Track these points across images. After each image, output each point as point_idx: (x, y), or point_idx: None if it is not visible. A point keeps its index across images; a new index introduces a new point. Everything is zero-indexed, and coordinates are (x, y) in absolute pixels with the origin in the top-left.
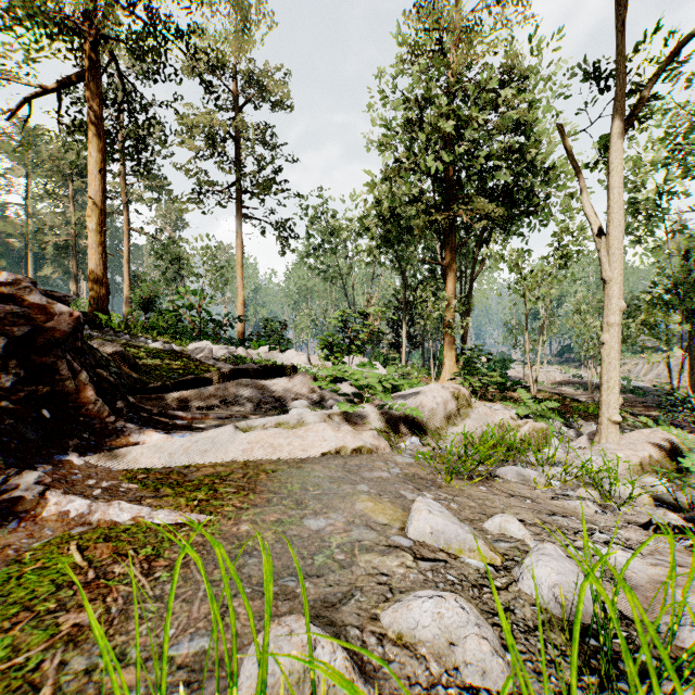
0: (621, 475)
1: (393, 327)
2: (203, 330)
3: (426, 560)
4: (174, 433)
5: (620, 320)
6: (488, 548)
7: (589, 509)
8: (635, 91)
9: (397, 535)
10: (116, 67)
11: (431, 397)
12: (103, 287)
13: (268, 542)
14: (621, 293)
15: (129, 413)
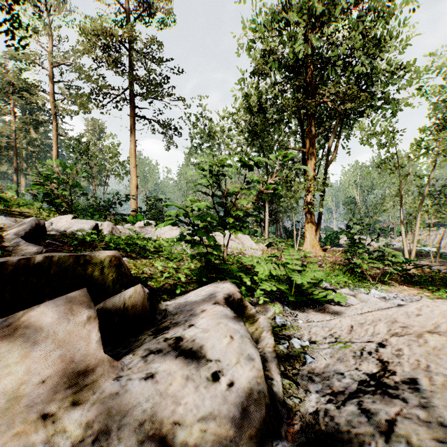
0: None
1: None
2: (96, 208)
3: None
4: None
5: None
6: None
7: None
8: None
9: None
10: None
11: None
12: None
13: None
14: None
15: None
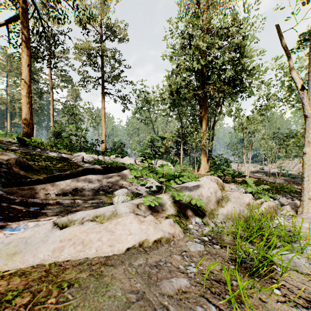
0: None
1: (176, 146)
2: (85, 147)
3: None
4: (9, 226)
5: None
6: None
7: None
8: None
9: None
10: (38, 15)
11: (206, 188)
12: (30, 125)
13: None
14: None
15: None
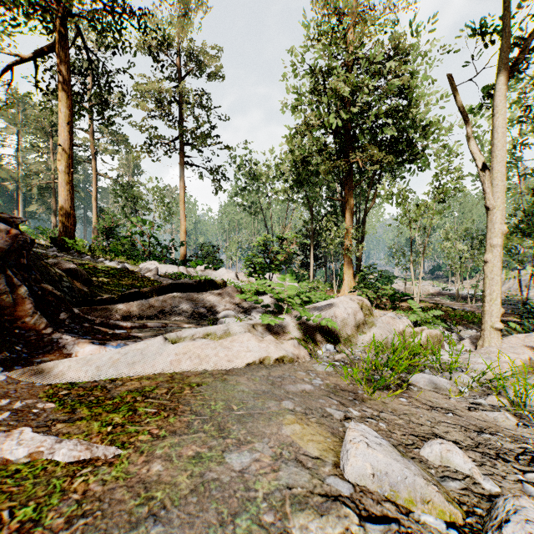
0: (510, 376)
1: (303, 250)
2: (153, 253)
3: (373, 520)
4: (108, 344)
5: (501, 242)
6: (443, 498)
7: (509, 422)
8: (513, 48)
9: (333, 476)
10: (82, 42)
11: (342, 309)
12: (71, 217)
13: (181, 492)
14: (502, 219)
15: (71, 323)
